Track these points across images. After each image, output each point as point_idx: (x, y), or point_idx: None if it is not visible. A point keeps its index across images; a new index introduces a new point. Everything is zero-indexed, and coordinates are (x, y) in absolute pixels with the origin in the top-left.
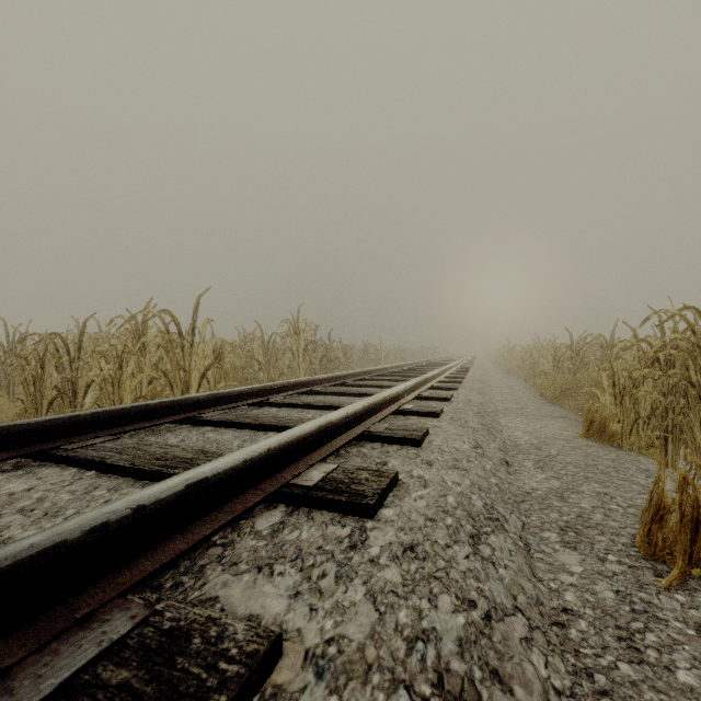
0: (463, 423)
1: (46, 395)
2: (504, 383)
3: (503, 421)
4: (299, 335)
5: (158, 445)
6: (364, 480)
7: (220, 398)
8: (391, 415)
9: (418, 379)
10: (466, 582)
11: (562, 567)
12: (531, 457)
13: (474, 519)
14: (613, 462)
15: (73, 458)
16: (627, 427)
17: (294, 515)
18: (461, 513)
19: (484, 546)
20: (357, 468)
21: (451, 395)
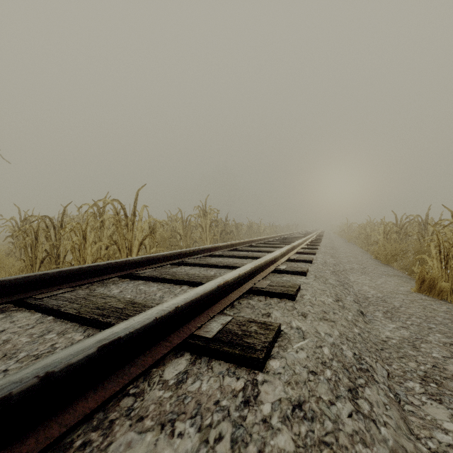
0: (324, 280)
1: (39, 256)
2: (347, 249)
3: (352, 278)
4: (206, 216)
5: (101, 296)
6: (253, 332)
7: (151, 259)
8: (270, 273)
9: (289, 247)
10: (355, 449)
11: (434, 423)
12: (380, 308)
13: (348, 371)
14: (447, 314)
15: (39, 306)
16: (451, 285)
17: (196, 364)
18: (337, 365)
19: (362, 400)
20: (248, 320)
21: (312, 258)
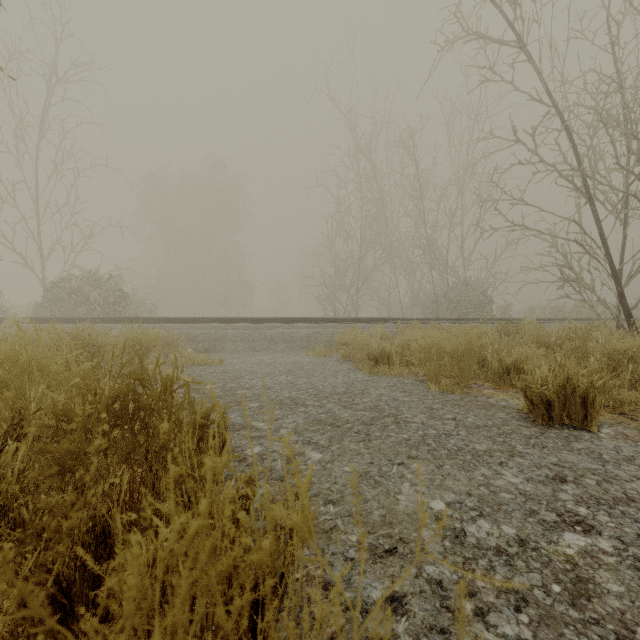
0: None
1: None
2: None
3: None
4: None
5: None
6: None
7: None
8: None
9: None
10: None
11: None
12: None
13: None
14: None
15: None
16: None
17: None
18: None
19: None
20: None
21: None
